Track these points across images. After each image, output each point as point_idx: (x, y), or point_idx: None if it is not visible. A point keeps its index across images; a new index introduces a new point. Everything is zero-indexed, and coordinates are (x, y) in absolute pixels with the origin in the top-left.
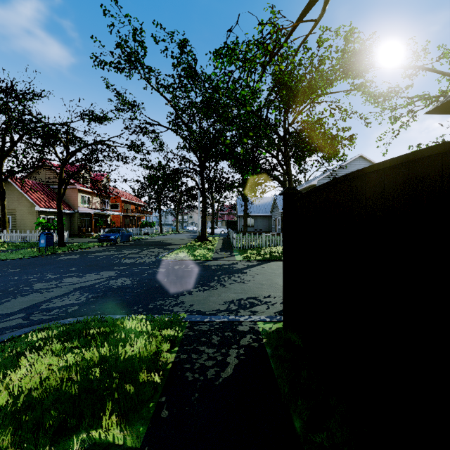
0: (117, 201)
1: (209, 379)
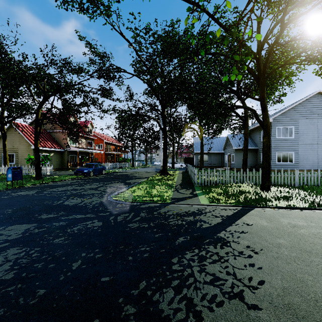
0: (101, 142)
1: None
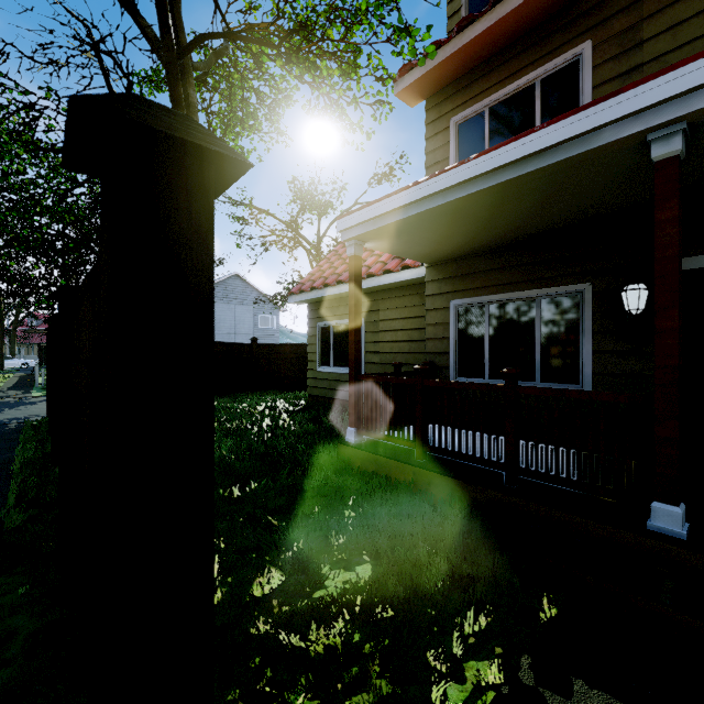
0: None
1: None
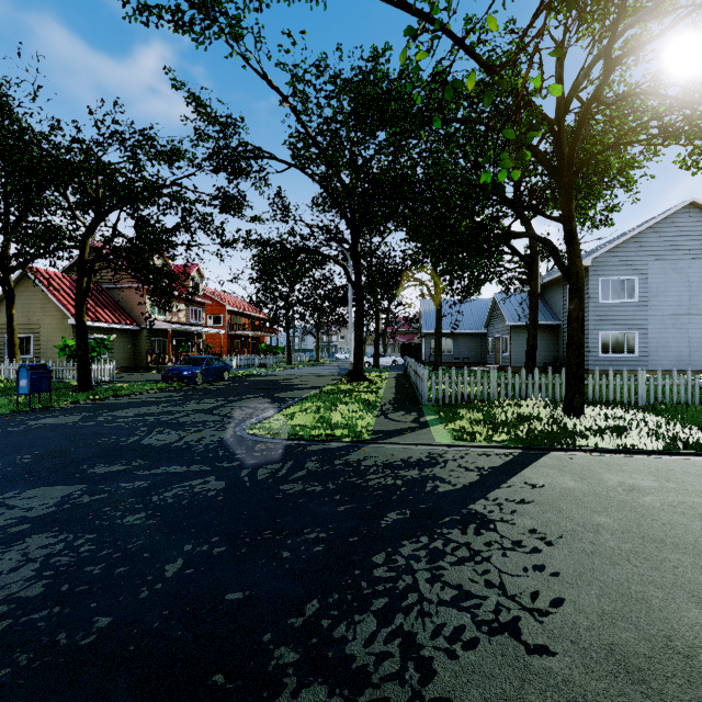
0: (220, 311)
1: None
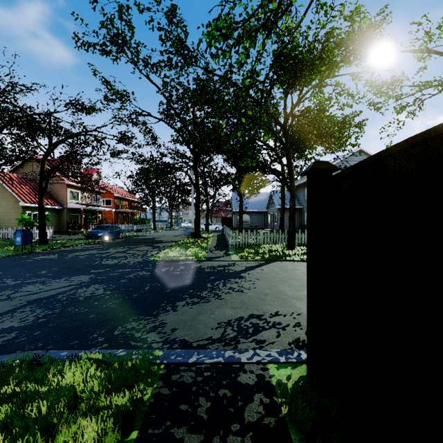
0: (110, 197)
1: None
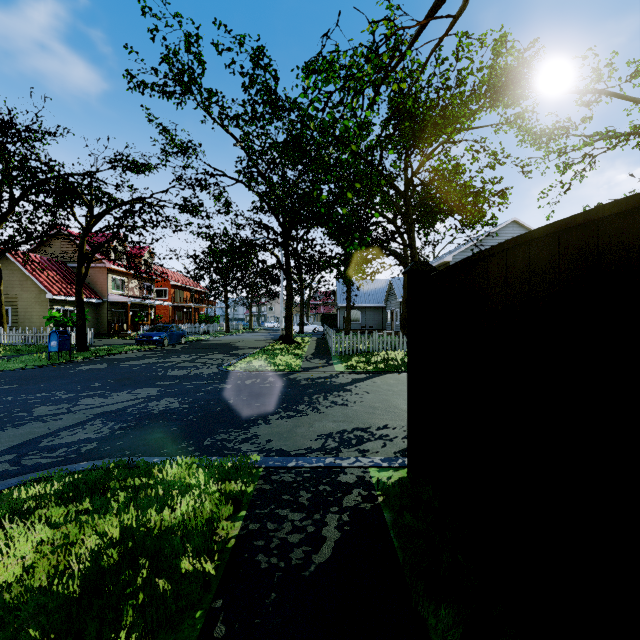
0: (165, 286)
1: (294, 566)
